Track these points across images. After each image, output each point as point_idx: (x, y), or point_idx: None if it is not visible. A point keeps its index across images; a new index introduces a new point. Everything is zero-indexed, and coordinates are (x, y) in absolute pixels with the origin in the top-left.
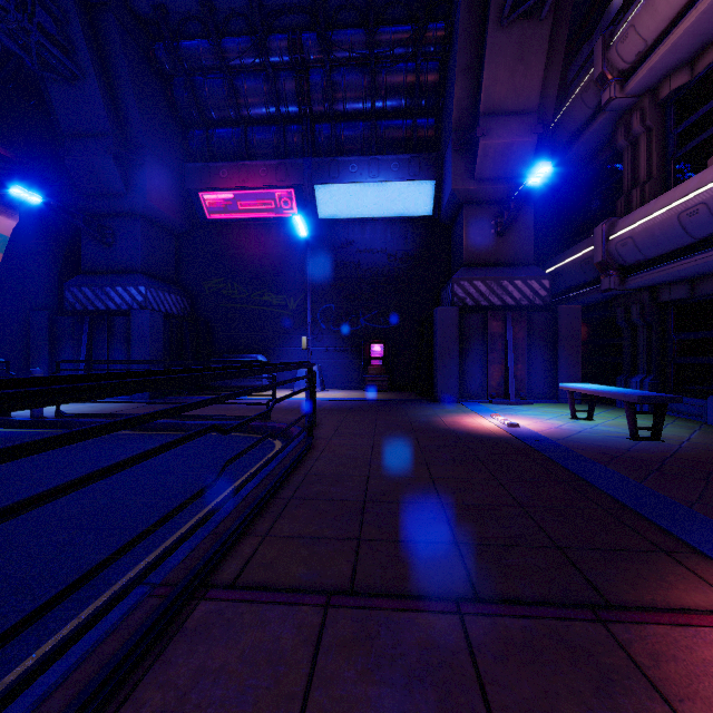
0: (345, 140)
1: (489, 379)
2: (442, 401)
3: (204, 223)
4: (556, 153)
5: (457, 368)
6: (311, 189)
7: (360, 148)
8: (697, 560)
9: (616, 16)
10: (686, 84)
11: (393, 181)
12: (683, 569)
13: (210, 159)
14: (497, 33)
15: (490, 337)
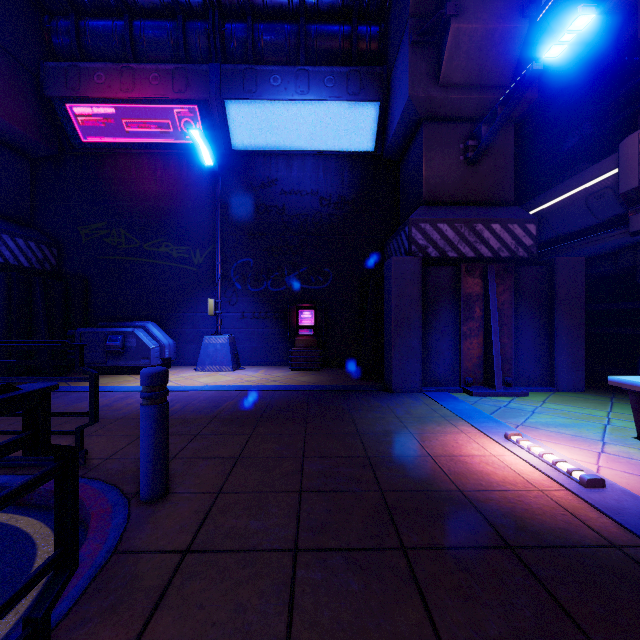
0: (266, 46)
1: (463, 358)
2: (399, 391)
3: (78, 148)
4: None
5: (419, 343)
6: (220, 107)
7: (284, 58)
8: None
9: None
10: None
11: (327, 99)
12: None
13: (81, 60)
14: None
15: (465, 299)
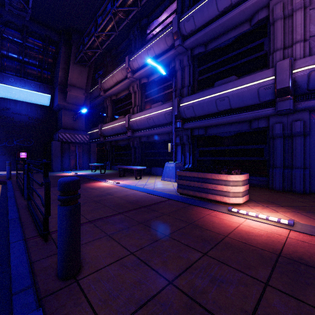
0: (7, 66)
1: (71, 164)
2: (55, 171)
3: None
4: (92, 99)
5: (60, 160)
6: None
7: (15, 72)
8: (95, 181)
9: (105, 71)
10: (116, 99)
11: (32, 90)
12: (92, 181)
13: None
14: (73, 65)
15: (71, 151)
